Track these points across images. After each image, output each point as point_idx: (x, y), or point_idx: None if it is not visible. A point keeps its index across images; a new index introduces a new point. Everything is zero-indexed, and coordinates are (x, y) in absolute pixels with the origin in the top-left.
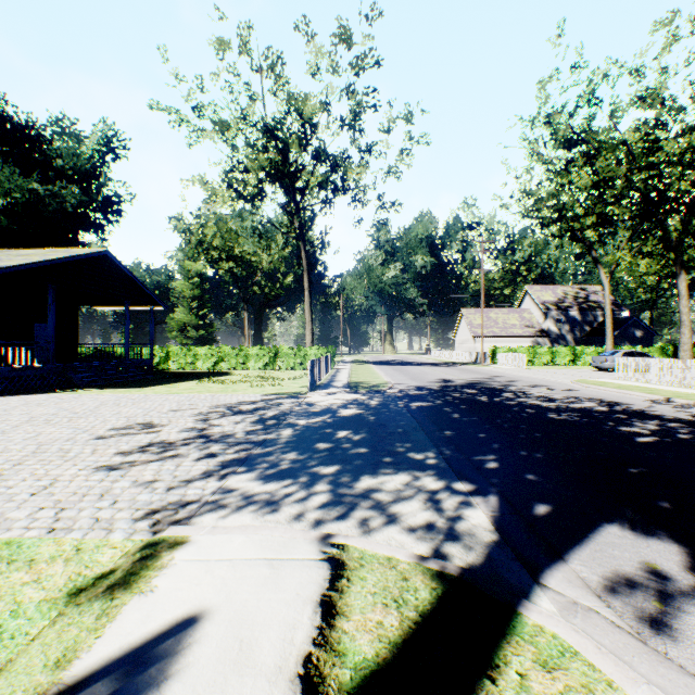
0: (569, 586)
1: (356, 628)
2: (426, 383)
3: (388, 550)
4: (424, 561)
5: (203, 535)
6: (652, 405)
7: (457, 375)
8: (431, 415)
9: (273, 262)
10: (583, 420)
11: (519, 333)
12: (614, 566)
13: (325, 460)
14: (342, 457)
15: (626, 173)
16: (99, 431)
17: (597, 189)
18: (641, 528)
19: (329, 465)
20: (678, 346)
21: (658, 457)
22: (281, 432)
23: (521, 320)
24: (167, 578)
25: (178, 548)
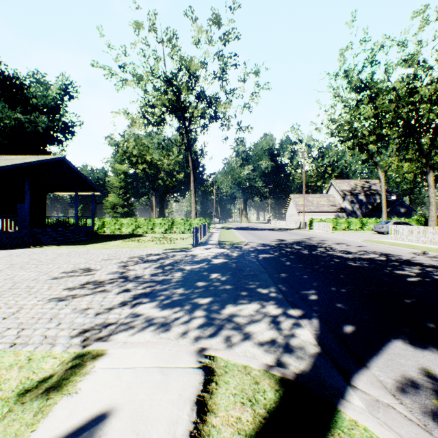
0: (372, 387)
1: (222, 422)
2: (268, 242)
3: (244, 360)
4: (269, 369)
5: (116, 349)
6: (414, 256)
7: (288, 236)
8: (272, 263)
9: (171, 164)
10: (371, 266)
11: (327, 210)
12: (402, 371)
13: (202, 294)
14: (214, 292)
15: (394, 108)
16: (54, 274)
17: (376, 118)
18: (417, 342)
19: (205, 297)
20: (428, 218)
21: (423, 291)
22: (174, 274)
23: (328, 202)
24: (88, 382)
25: (98, 359)
